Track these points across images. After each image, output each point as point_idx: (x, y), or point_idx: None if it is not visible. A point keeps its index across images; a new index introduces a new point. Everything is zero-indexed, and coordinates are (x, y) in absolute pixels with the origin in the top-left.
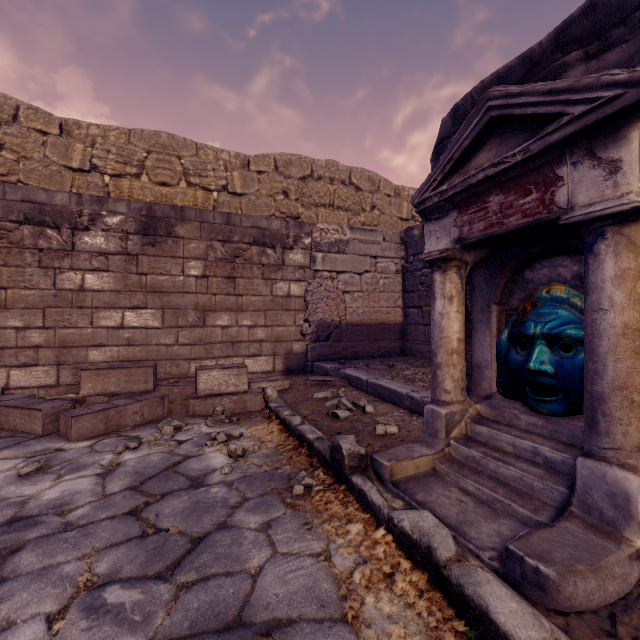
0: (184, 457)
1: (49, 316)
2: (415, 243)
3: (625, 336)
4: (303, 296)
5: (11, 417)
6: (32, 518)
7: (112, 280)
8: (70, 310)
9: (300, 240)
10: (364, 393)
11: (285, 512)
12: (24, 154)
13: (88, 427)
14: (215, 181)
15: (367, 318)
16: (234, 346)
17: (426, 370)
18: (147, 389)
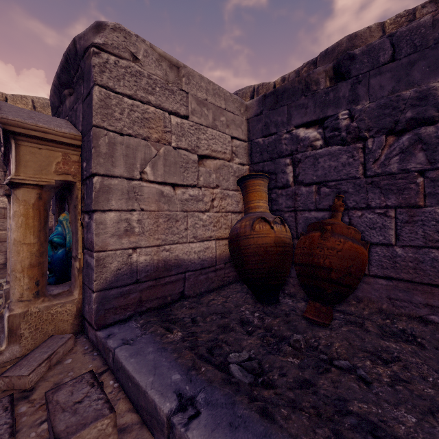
0: None
1: None
2: None
3: (15, 245)
4: None
5: None
6: None
7: None
8: None
9: None
10: None
11: None
12: None
13: None
14: None
15: None
16: None
17: None
18: None
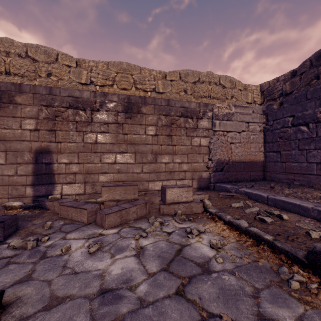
0: (180, 245)
1: (80, 157)
2: (274, 113)
3: None
4: (207, 145)
5: (70, 212)
6: (114, 291)
7: (110, 137)
8: (90, 154)
9: (206, 113)
10: (265, 204)
11: (304, 308)
12: (60, 77)
13: (112, 220)
14: (149, 86)
15: (243, 158)
16: (171, 174)
17: (298, 190)
18: (135, 198)
